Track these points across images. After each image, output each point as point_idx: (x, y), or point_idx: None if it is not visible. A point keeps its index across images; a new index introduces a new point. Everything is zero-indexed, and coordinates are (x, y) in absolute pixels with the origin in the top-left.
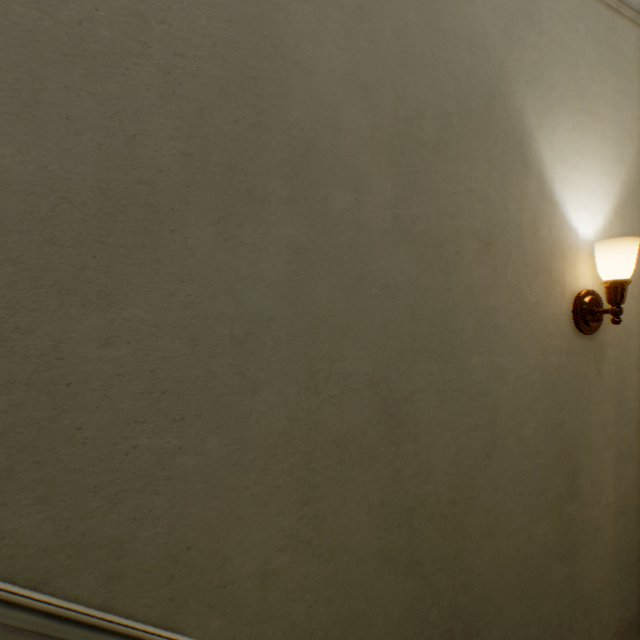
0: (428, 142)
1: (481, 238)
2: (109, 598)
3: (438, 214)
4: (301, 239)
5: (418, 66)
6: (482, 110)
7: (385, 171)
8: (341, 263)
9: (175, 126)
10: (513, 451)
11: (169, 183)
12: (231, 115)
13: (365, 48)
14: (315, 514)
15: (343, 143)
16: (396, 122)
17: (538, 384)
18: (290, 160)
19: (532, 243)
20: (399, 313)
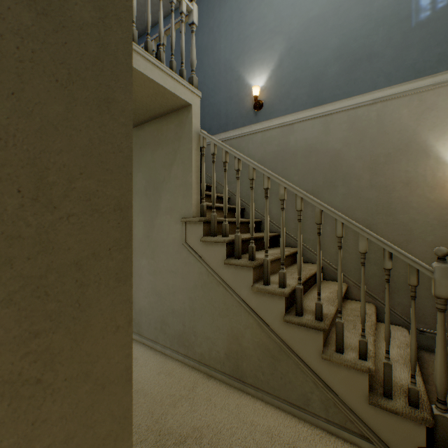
0: (381, 163)
1: (403, 182)
2: (312, 248)
3: (385, 179)
4: (344, 192)
5: (377, 146)
6: (404, 147)
7: (366, 173)
8: (354, 195)
9: (321, 178)
10: (420, 244)
11: (320, 187)
12: (330, 173)
13: (361, 149)
14: (348, 245)
15: (354, 171)
16: (370, 161)
17: (436, 224)
18: (342, 178)
19: (432, 180)
20: (371, 205)
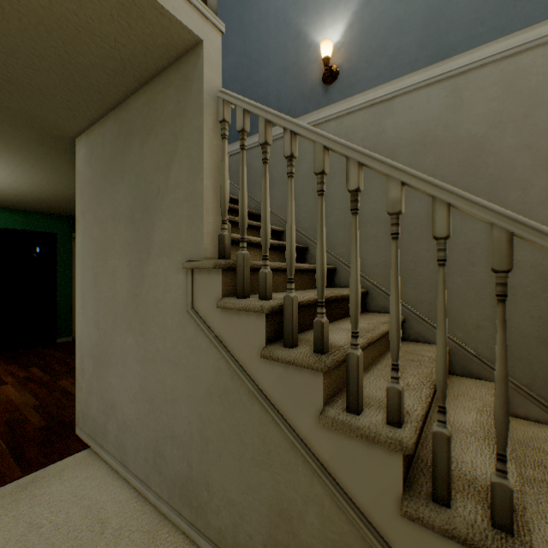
0: None
1: None
2: (427, 315)
3: None
4: None
5: None
6: None
7: (541, 176)
8: None
9: None
10: None
11: None
12: (464, 180)
13: (528, 130)
14: None
15: (515, 173)
16: None
17: None
18: (488, 187)
19: None
20: None
